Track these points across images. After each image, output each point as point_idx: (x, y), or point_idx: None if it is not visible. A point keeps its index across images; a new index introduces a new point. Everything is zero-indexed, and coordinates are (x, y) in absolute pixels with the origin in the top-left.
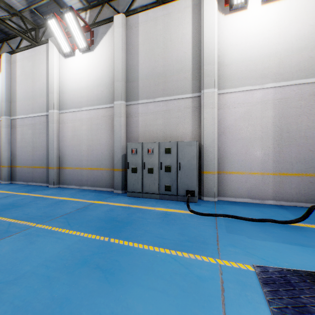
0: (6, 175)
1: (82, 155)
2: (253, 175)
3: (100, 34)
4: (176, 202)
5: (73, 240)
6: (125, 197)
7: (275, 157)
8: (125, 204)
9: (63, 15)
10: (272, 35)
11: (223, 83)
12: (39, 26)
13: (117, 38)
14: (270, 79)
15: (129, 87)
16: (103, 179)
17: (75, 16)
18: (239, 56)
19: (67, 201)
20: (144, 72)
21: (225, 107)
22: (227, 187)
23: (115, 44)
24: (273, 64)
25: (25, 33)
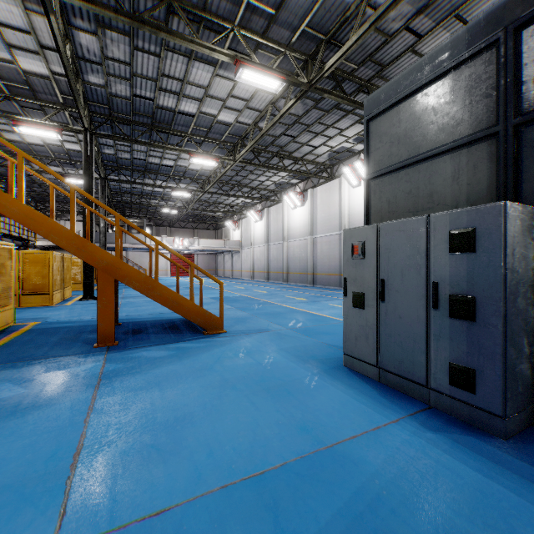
0: (310, 280)
1: None
2: None
3: None
4: None
5: None
6: None
7: None
8: None
9: (354, 165)
10: None
11: None
12: (333, 165)
13: None
14: None
15: None
16: None
17: (362, 163)
18: None
19: None
20: None
21: None
22: None
23: None
24: None
25: (323, 171)
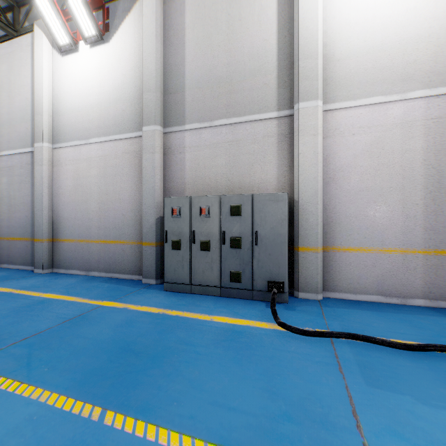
0: None
1: (91, 218)
2: (386, 254)
3: (119, 14)
4: (251, 303)
5: (15, 419)
6: (160, 293)
7: (427, 221)
8: (157, 307)
9: None
10: (423, 4)
11: (333, 92)
12: (19, 4)
13: (148, 18)
14: (418, 84)
15: (169, 102)
16: (124, 260)
17: None
18: (362, 44)
19: (52, 302)
20: (194, 76)
21: (336, 134)
22: (340, 275)
23: (144, 28)
24: (423, 56)
25: None
